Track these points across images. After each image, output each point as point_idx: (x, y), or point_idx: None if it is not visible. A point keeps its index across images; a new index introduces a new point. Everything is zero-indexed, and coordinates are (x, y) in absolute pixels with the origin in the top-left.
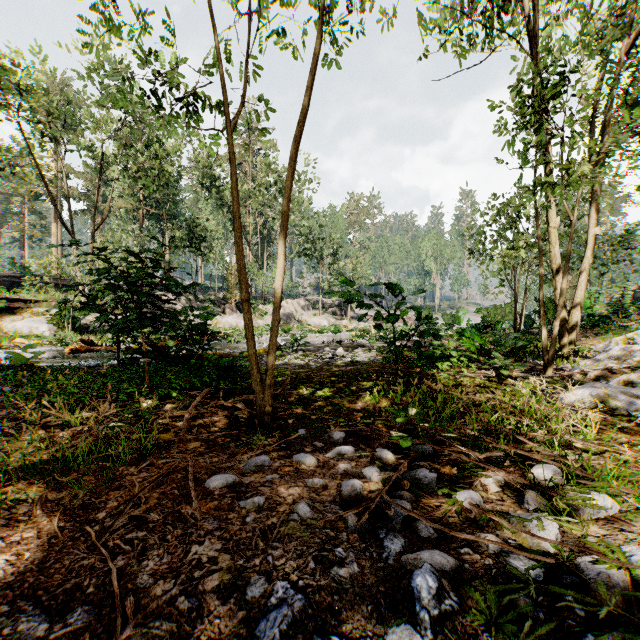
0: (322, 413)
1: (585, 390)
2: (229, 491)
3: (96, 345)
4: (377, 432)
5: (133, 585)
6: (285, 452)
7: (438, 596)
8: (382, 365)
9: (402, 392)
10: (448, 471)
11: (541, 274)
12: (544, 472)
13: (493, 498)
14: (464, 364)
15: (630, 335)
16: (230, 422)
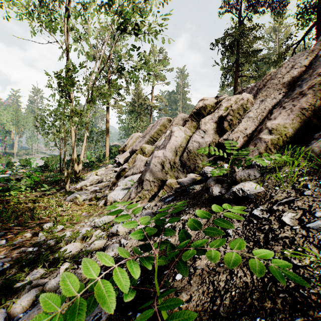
0: None
1: (74, 195)
2: None
3: None
4: None
5: None
6: None
7: (3, 266)
8: None
9: None
10: (12, 237)
11: (64, 151)
12: (47, 225)
13: (29, 239)
14: (28, 191)
15: (97, 171)
16: None
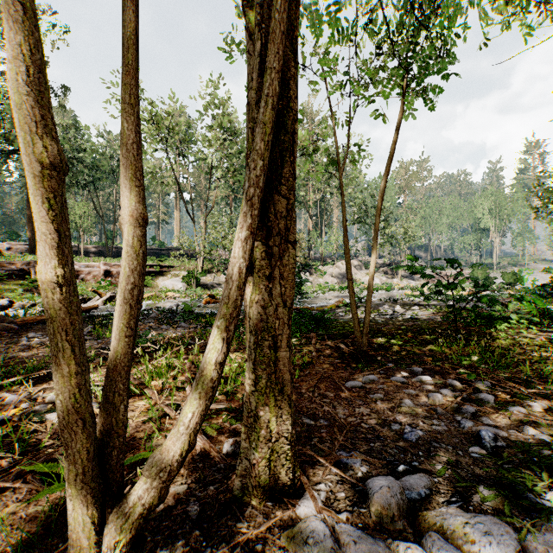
0: (400, 355)
1: None
2: (360, 390)
3: (216, 298)
4: (446, 370)
5: (338, 416)
6: (384, 375)
7: (494, 440)
8: (440, 323)
9: (462, 345)
10: (503, 397)
11: None
12: None
13: (536, 414)
14: (523, 326)
15: None
16: (339, 355)
